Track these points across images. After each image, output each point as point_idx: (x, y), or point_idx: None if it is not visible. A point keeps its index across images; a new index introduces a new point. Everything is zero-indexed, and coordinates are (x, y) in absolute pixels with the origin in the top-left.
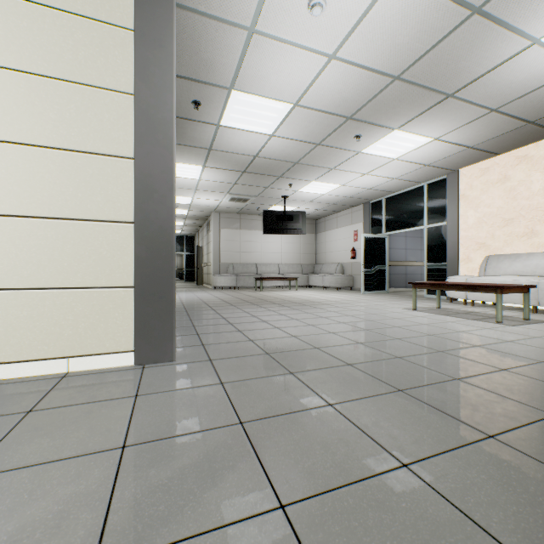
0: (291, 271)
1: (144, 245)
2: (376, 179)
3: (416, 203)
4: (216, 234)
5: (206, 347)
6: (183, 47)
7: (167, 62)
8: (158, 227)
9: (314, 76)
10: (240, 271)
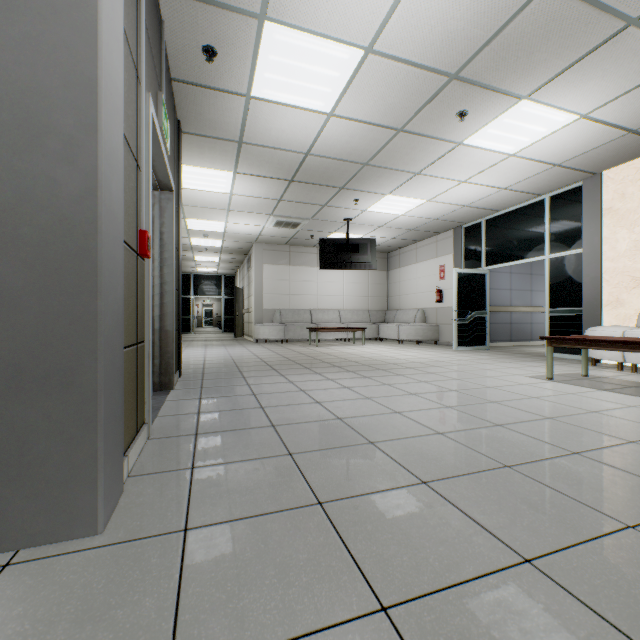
0: (356, 319)
1: (17, 258)
2: (477, 190)
3: (533, 224)
4: (258, 271)
5: (197, 475)
6: None
7: None
8: (57, 216)
9: None
10: (289, 319)
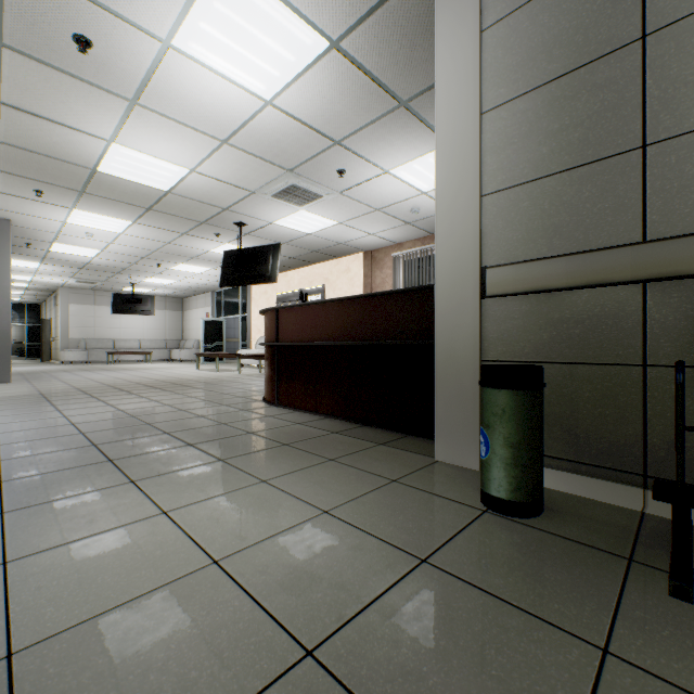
0: (155, 346)
1: None
2: (201, 280)
3: (237, 298)
4: (65, 309)
5: (31, 381)
6: (17, 231)
7: (8, 263)
8: (3, 329)
9: (107, 245)
10: (94, 346)
